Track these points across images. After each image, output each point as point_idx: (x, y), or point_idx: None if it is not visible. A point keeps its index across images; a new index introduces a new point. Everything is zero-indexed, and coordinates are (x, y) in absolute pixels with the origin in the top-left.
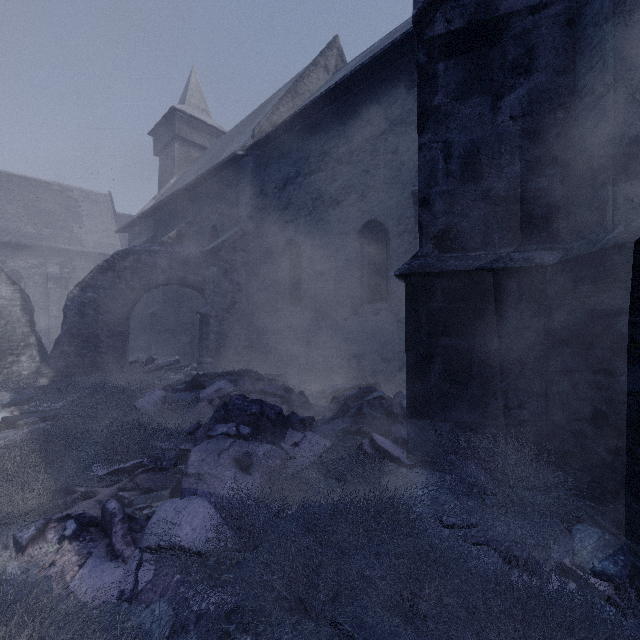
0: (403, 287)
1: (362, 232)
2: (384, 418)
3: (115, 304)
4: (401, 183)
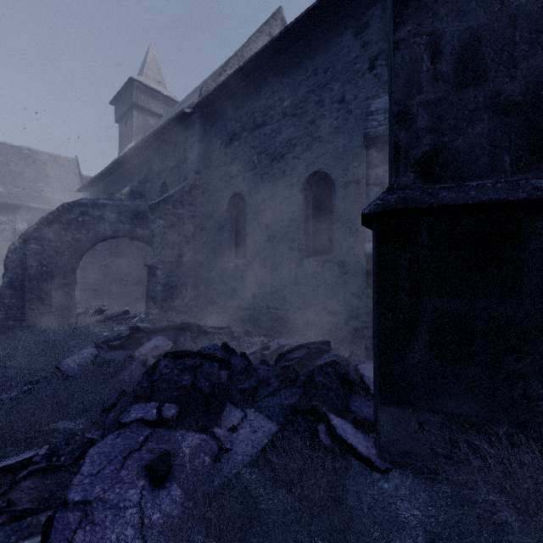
0: (350, 238)
1: (307, 184)
2: (340, 390)
3: (60, 256)
4: (347, 132)
